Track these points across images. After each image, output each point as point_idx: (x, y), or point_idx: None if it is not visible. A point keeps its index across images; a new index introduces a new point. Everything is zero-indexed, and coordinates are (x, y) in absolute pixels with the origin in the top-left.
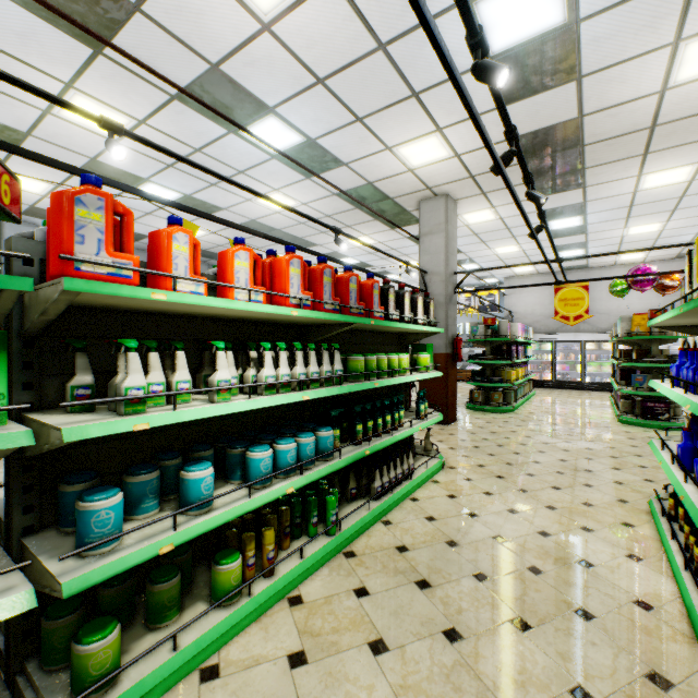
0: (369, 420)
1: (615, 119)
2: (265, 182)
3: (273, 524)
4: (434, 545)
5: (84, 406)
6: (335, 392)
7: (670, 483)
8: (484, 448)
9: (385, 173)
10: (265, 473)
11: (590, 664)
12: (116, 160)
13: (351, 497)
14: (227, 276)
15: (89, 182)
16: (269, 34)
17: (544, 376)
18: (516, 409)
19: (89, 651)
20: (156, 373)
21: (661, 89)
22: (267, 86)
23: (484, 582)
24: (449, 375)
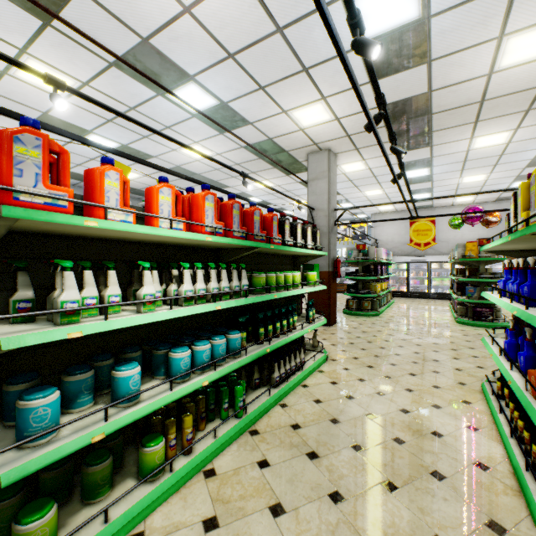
0: (269, 324)
1: (455, 94)
2: (187, 136)
3: (191, 410)
4: (321, 423)
5: (25, 317)
6: (242, 302)
7: (496, 369)
8: (358, 344)
9: (282, 131)
10: (184, 370)
11: (444, 517)
12: (64, 115)
13: (255, 386)
14: (153, 208)
15: (28, 124)
16: (190, 15)
17: (401, 288)
18: (381, 313)
19: (28, 530)
20: (90, 288)
21: (489, 73)
22: (188, 58)
23: (360, 452)
24: (331, 288)
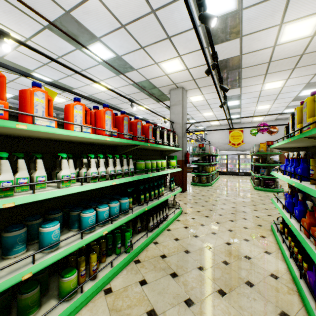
0: (147, 193)
1: (255, 57)
2: (96, 76)
3: (96, 250)
4: (179, 253)
5: None
6: (129, 179)
7: (279, 217)
8: (199, 203)
9: (154, 75)
10: (91, 224)
11: (254, 311)
12: (14, 59)
13: (138, 231)
14: (69, 118)
15: None
16: None
17: (223, 170)
18: (212, 184)
19: None
20: (23, 172)
21: (274, 45)
22: (96, 26)
23: (203, 271)
24: (184, 170)
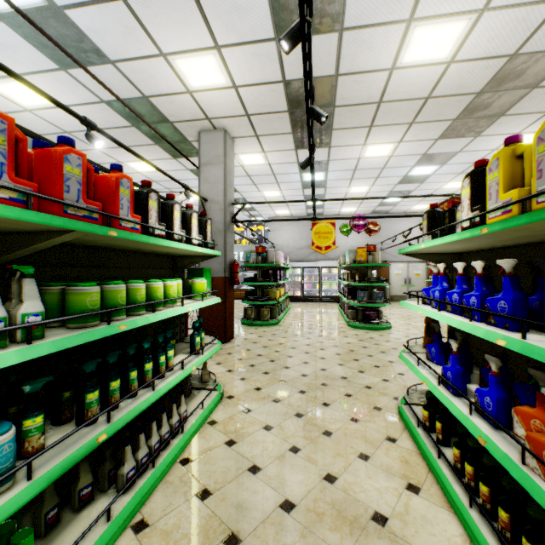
0: (112, 379)
1: (359, 86)
2: None
3: None
4: None
5: None
6: (7, 360)
7: (409, 387)
8: (260, 366)
9: (162, 89)
10: None
11: None
12: None
13: (82, 502)
14: None
15: None
16: None
17: (296, 293)
18: (280, 321)
19: None
20: None
21: (391, 67)
22: None
23: None
24: (228, 297)
